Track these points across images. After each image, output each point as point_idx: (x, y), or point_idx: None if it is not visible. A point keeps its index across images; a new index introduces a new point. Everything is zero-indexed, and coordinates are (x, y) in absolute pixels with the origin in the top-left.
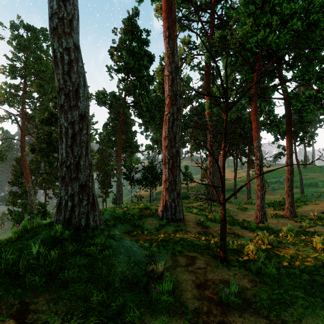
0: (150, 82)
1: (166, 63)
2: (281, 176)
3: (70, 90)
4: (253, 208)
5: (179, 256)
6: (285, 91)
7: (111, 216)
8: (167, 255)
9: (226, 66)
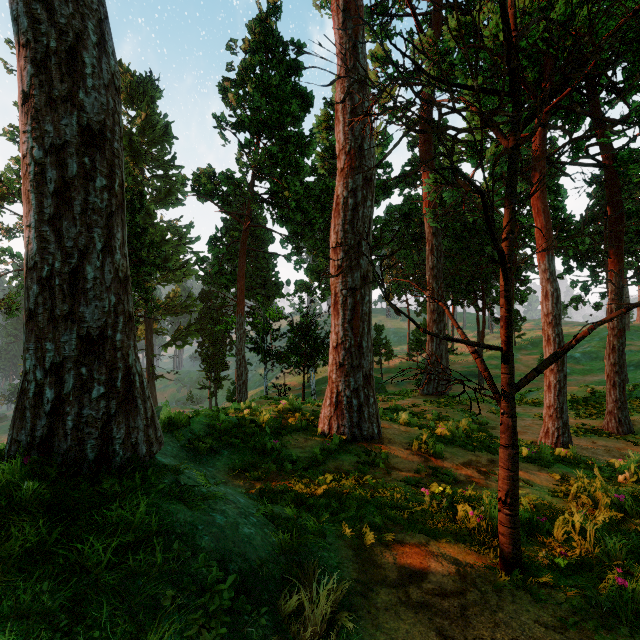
0: (303, 150)
1: (339, 73)
2: (575, 347)
3: (49, 50)
4: (529, 412)
5: (377, 545)
6: (607, 148)
7: (207, 428)
8: (344, 542)
9: (512, 1)
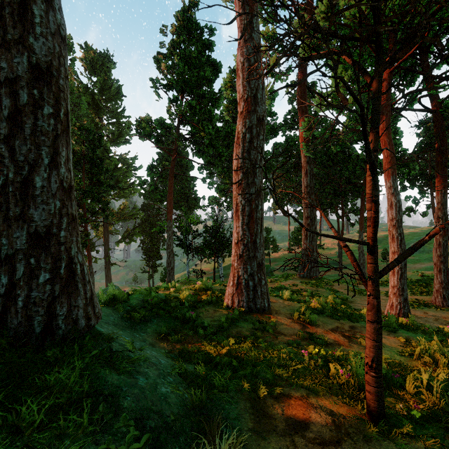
0: (214, 103)
1: (239, 41)
2: (408, 243)
3: (4, 1)
4: None
5: (268, 398)
6: (435, 98)
7: (142, 303)
8: (243, 395)
9: None
